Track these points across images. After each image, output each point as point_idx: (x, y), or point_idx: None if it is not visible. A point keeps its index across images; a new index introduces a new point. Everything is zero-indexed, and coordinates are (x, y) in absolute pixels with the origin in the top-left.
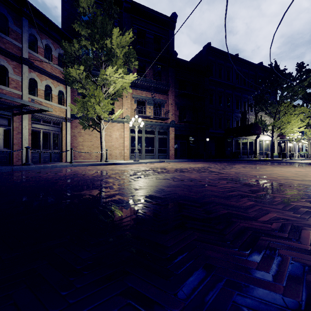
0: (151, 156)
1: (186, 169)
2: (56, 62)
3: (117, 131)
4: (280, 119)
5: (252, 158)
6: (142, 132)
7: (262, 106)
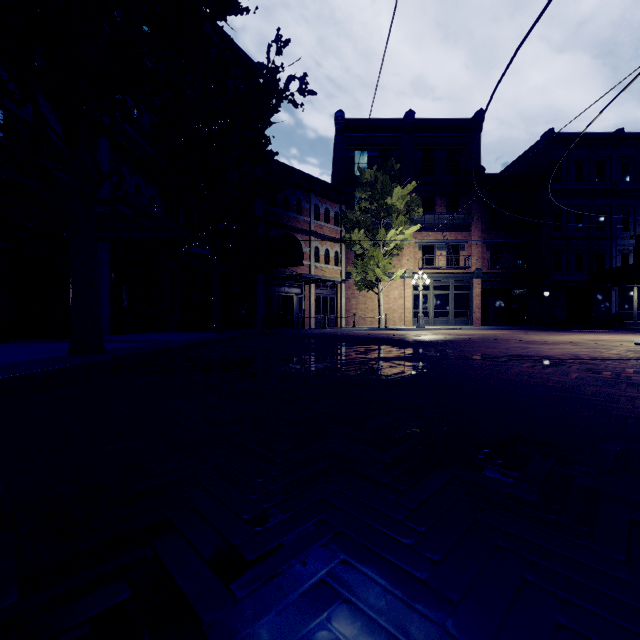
0: (444, 322)
1: (469, 334)
2: (333, 223)
3: (395, 290)
4: None
5: None
6: (430, 288)
7: None
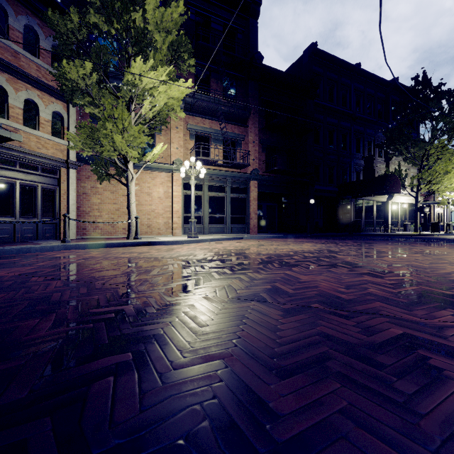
0: (220, 229)
1: (290, 258)
2: (48, 61)
3: (160, 187)
4: (433, 167)
5: (381, 231)
6: (204, 188)
7: (400, 146)
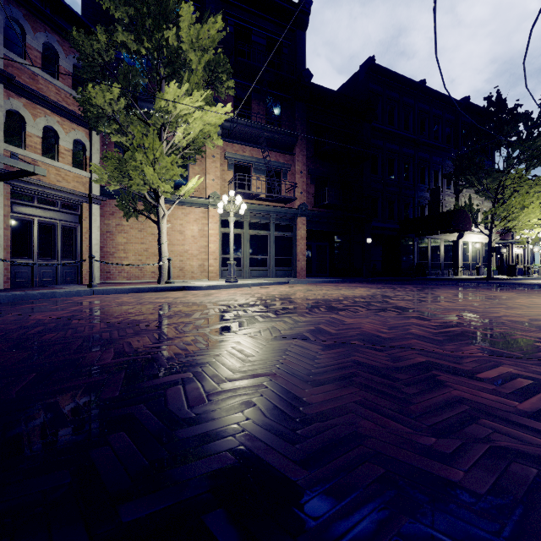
0: (262, 272)
1: (338, 303)
2: (69, 83)
3: (195, 224)
4: (508, 201)
5: (450, 275)
6: (244, 225)
7: (471, 177)
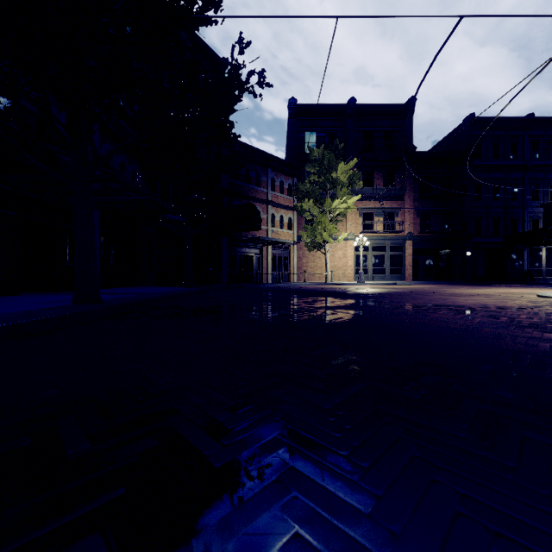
0: (381, 277)
1: (401, 288)
2: (286, 193)
3: (340, 250)
4: None
5: None
6: (369, 249)
7: None
